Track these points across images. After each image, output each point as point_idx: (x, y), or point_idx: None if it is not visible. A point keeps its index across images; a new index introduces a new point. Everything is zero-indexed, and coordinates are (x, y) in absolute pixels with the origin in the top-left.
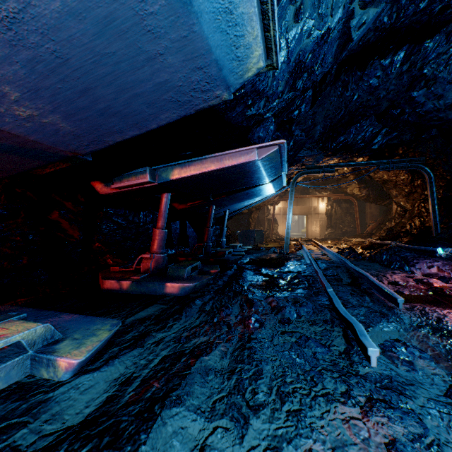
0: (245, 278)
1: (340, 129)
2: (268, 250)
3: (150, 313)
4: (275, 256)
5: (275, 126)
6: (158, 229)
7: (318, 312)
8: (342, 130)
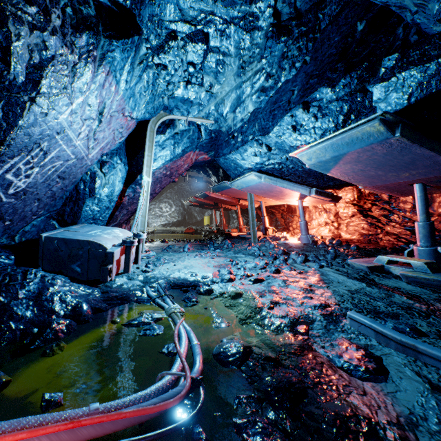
0: None
1: None
2: None
3: None
4: None
5: None
6: None
7: None
8: None
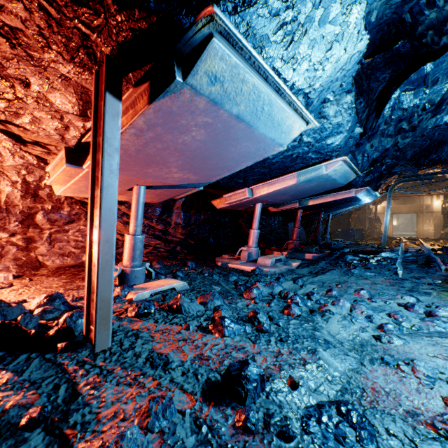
0: (347, 257)
1: (432, 149)
2: (366, 245)
3: (304, 262)
4: (372, 249)
5: (365, 173)
6: (296, 228)
7: (387, 268)
8: (433, 149)
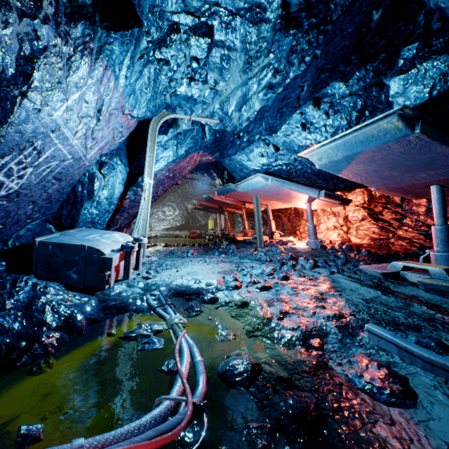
0: None
1: None
2: None
3: None
4: None
5: None
6: None
7: None
8: None
